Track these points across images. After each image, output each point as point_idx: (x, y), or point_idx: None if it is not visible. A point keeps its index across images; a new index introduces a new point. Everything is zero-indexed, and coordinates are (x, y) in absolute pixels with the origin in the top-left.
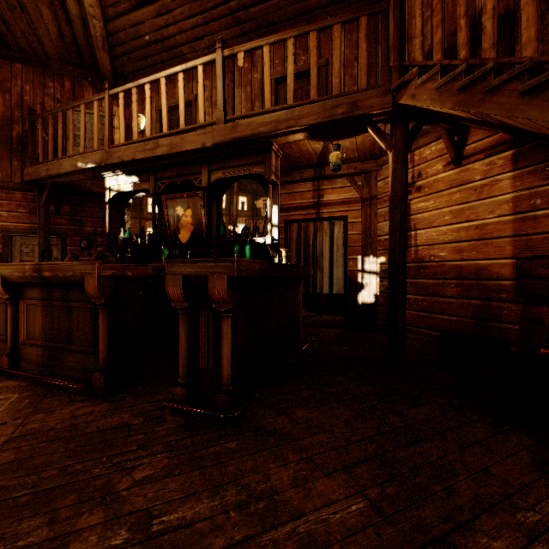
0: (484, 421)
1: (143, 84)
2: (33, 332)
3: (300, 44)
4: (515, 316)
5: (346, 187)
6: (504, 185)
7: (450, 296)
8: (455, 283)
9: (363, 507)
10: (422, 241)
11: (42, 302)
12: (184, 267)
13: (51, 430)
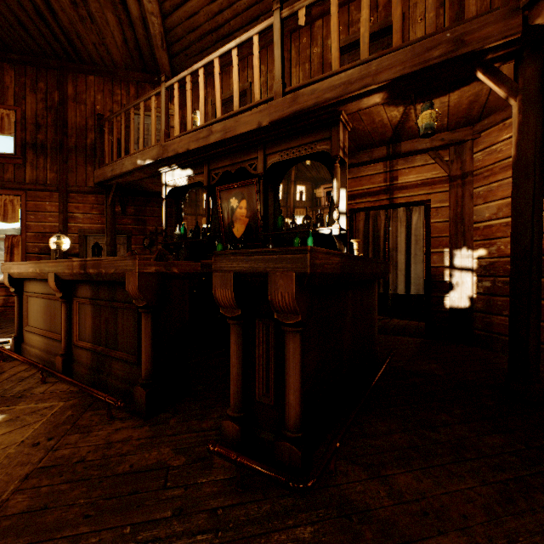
0: None
1: (197, 70)
2: (84, 333)
3: None
4: None
5: (429, 165)
6: None
7: None
8: None
9: None
10: None
11: (91, 301)
12: (235, 261)
13: (79, 462)
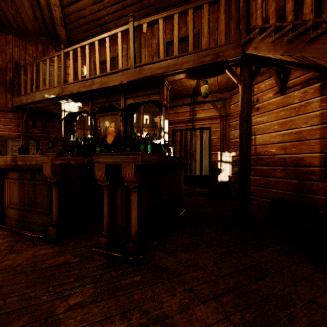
0: (307, 262)
1: (84, 45)
2: (12, 200)
3: (182, 20)
4: (321, 190)
5: (211, 109)
6: (314, 106)
7: (278, 177)
8: (281, 169)
9: None
10: (259, 142)
11: (18, 181)
12: (106, 158)
13: (18, 266)
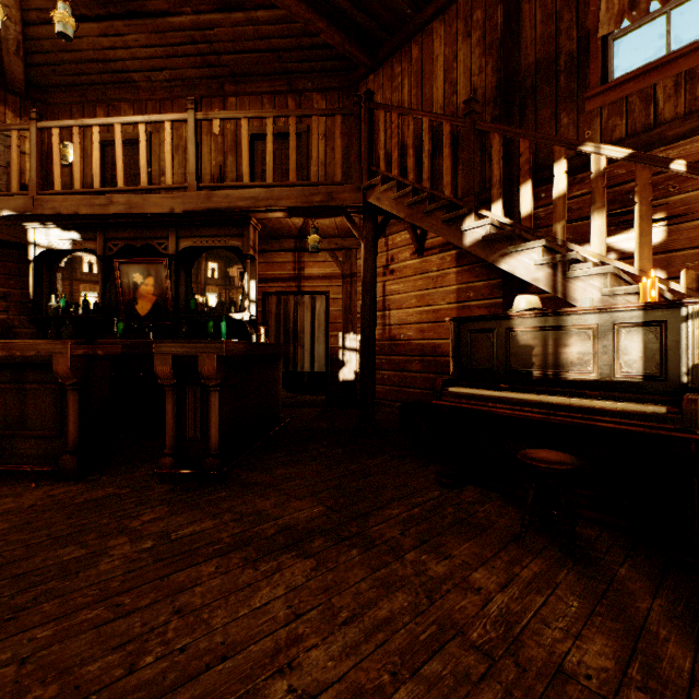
0: (417, 461)
1: (90, 125)
2: None
3: (280, 102)
4: None
5: (328, 262)
6: (451, 278)
7: (416, 371)
8: (419, 359)
9: (322, 509)
10: (395, 321)
11: None
12: (173, 347)
13: (33, 506)
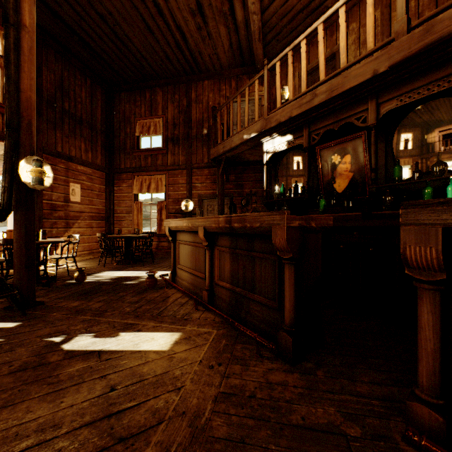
0: None
1: (298, 43)
2: (223, 274)
3: None
4: None
5: None
6: None
7: None
8: None
9: None
10: None
11: (230, 250)
12: (446, 212)
13: (251, 397)
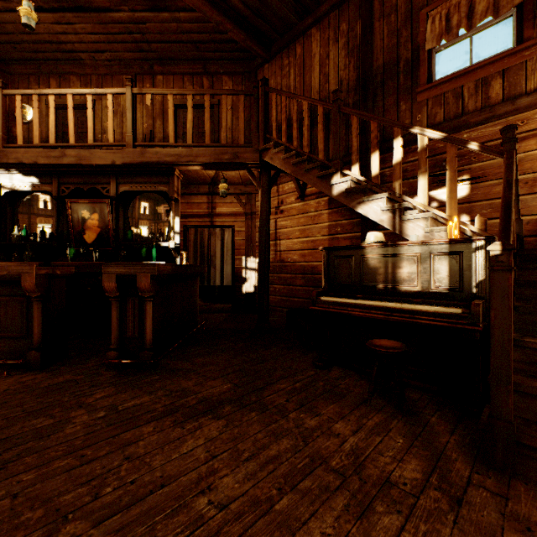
0: (299, 351)
1: (47, 94)
2: None
3: (197, 81)
4: None
5: (234, 203)
6: (325, 217)
7: (299, 285)
8: (302, 277)
9: (230, 386)
10: (284, 248)
11: None
12: (118, 268)
13: (7, 390)
